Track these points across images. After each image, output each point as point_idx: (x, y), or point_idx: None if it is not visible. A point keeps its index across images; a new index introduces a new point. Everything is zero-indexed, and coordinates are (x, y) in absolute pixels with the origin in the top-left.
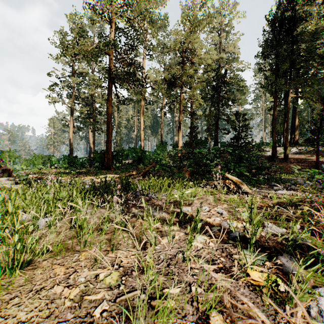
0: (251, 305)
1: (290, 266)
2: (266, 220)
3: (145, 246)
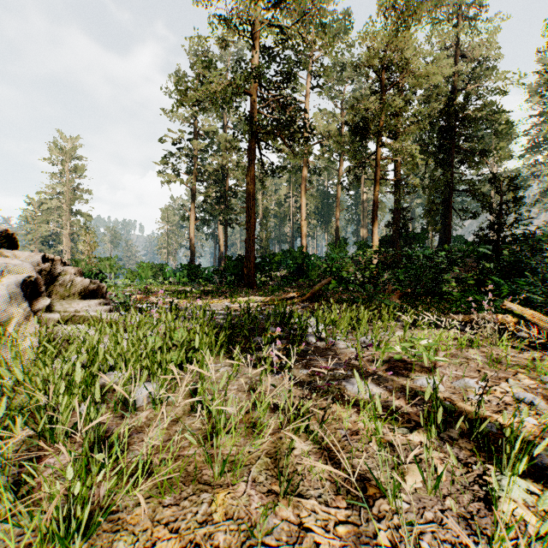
0: None
1: None
2: None
3: (365, 492)
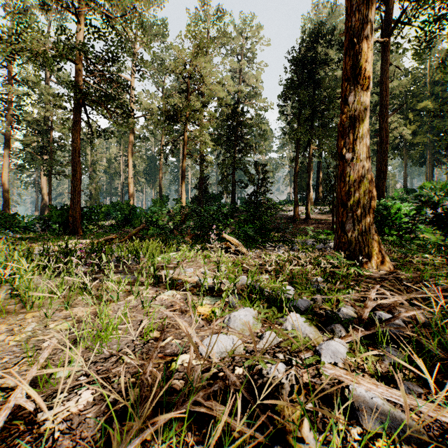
0: (182, 321)
1: (233, 301)
2: (241, 275)
3: (107, 303)
